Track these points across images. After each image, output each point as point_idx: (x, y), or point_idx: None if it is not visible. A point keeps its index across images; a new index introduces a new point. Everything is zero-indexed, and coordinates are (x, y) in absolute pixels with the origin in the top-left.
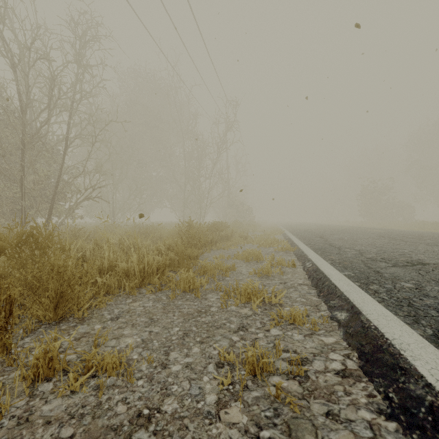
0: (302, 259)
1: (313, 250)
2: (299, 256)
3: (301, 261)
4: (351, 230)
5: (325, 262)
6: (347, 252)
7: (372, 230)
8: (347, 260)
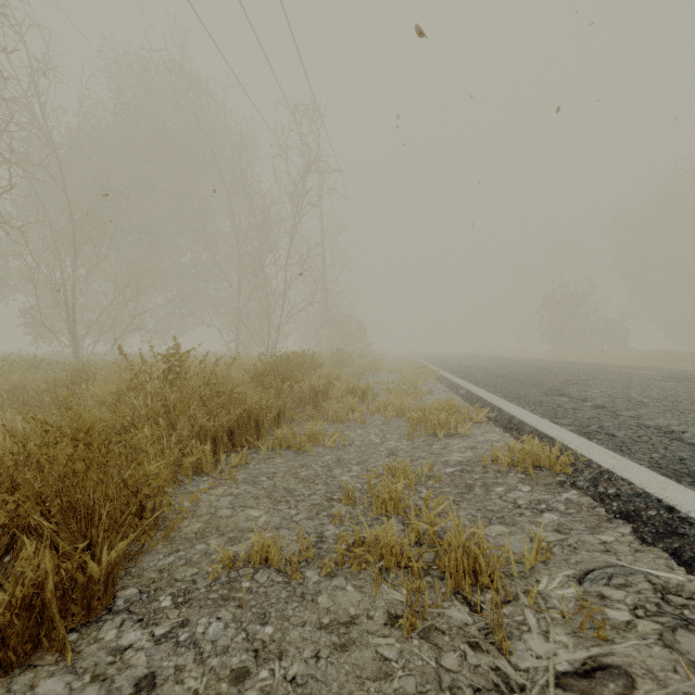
0: None
1: None
2: (693, 554)
3: None
4: (584, 371)
5: None
6: None
7: (629, 371)
8: None
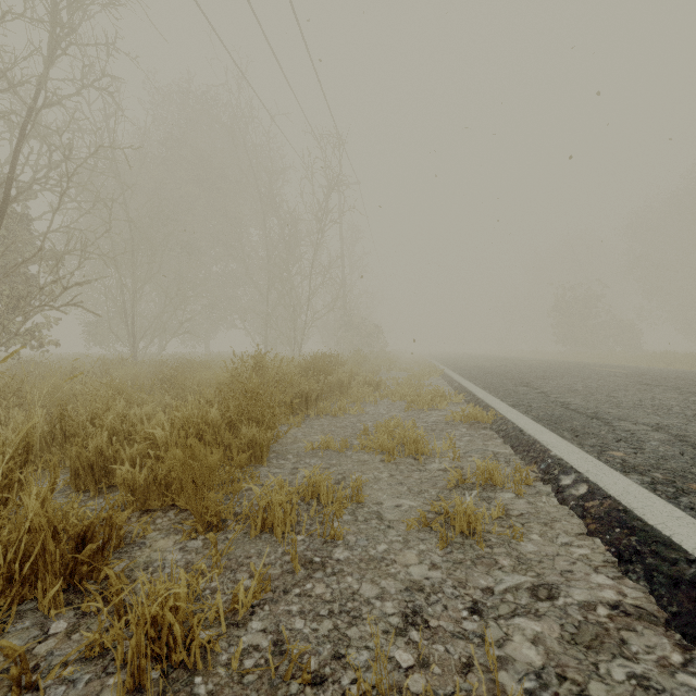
0: (535, 457)
1: (543, 425)
2: (517, 444)
3: (534, 464)
4: (566, 369)
5: (625, 479)
6: (637, 433)
7: (605, 369)
8: (682, 471)
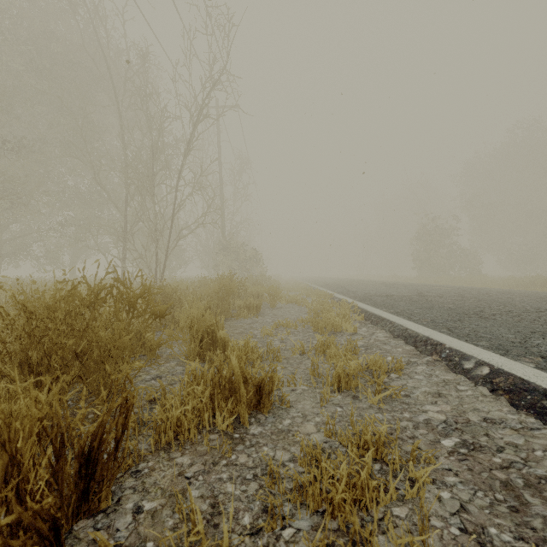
0: None
1: None
2: None
3: None
4: None
5: None
6: None
7: None
8: None
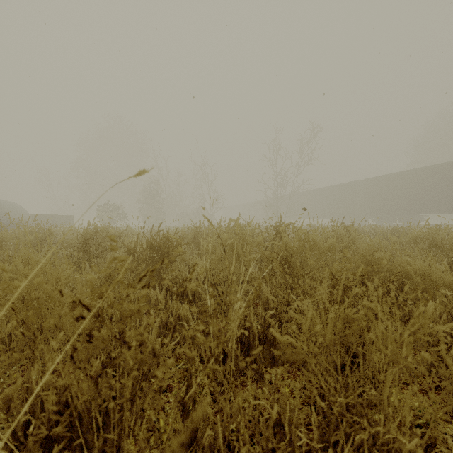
0: None
1: None
2: None
3: None
4: None
5: None
6: None
7: None
8: None
